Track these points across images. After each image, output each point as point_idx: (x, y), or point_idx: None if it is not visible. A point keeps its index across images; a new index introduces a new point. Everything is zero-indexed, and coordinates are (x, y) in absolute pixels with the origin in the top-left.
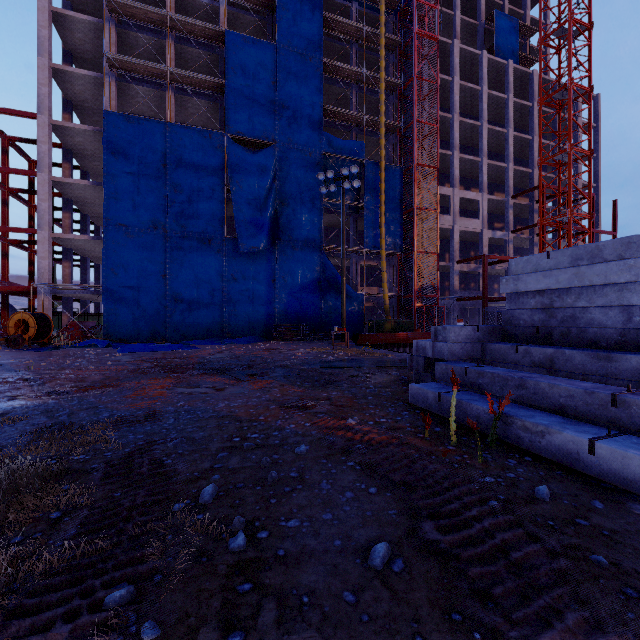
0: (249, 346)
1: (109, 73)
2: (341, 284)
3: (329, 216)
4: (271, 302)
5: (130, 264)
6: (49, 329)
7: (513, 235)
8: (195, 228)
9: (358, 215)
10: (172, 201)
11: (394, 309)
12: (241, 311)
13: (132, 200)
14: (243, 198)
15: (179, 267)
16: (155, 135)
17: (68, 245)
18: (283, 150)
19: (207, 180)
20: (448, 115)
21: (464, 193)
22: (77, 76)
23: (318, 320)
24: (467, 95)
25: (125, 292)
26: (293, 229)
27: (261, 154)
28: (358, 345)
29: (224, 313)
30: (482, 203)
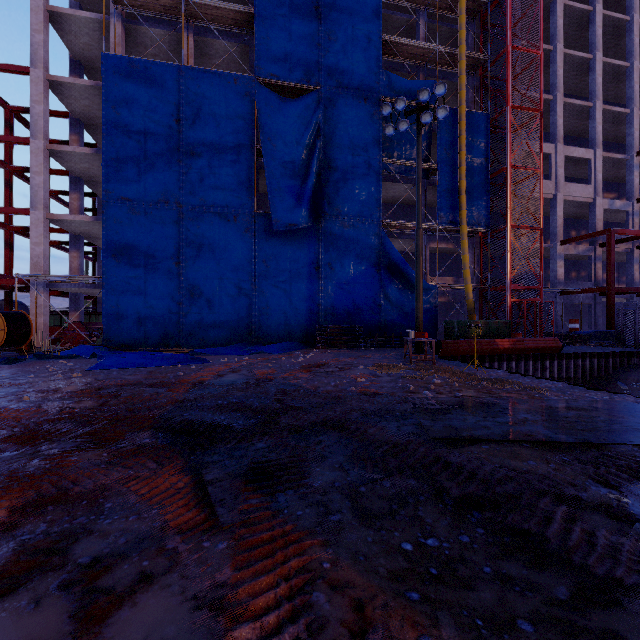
0: (282, 358)
1: (114, 13)
2: (416, 267)
3: (388, 186)
4: (314, 297)
5: (135, 249)
6: (27, 332)
7: (638, 205)
8: (216, 201)
9: (426, 183)
10: (187, 167)
11: (475, 306)
12: (275, 309)
13: (138, 167)
14: (277, 160)
15: (196, 252)
16: (166, 82)
17: (74, 231)
18: (329, 96)
19: (231, 138)
20: (547, 47)
21: (570, 150)
22: (79, 21)
23: (375, 320)
24: (571, 22)
25: (129, 284)
26: (342, 200)
27: (301, 102)
28: (442, 358)
29: (253, 311)
30: (595, 162)
